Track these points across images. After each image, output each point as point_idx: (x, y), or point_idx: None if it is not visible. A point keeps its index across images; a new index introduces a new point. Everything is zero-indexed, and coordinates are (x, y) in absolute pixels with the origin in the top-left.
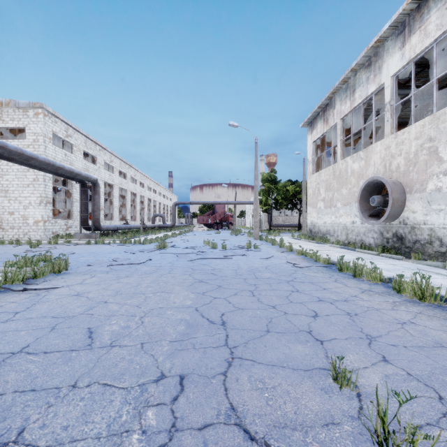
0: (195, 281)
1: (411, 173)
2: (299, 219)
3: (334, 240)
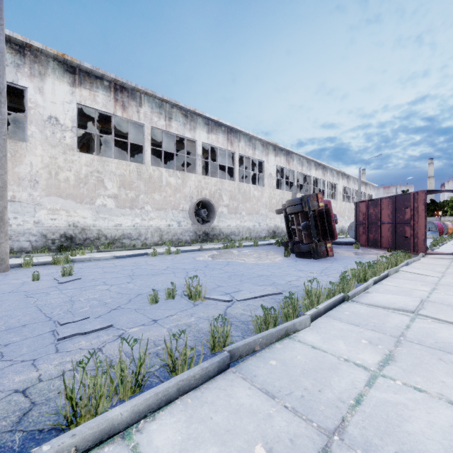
0: None
1: None
2: None
3: None
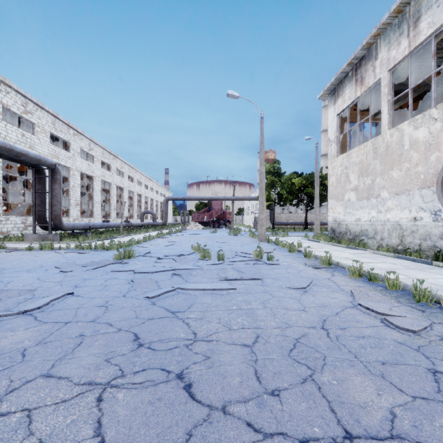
0: None
1: None
2: (305, 216)
3: (376, 244)
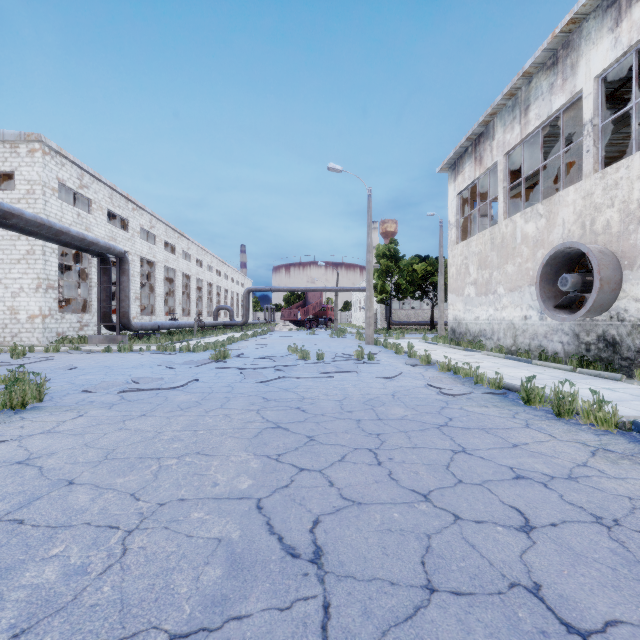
0: (265, 427)
1: (633, 235)
2: (431, 314)
3: (493, 346)
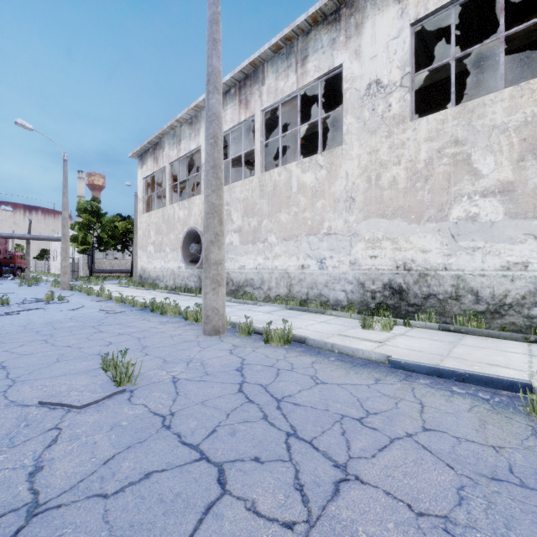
0: None
1: None
2: (132, 263)
3: (164, 286)
